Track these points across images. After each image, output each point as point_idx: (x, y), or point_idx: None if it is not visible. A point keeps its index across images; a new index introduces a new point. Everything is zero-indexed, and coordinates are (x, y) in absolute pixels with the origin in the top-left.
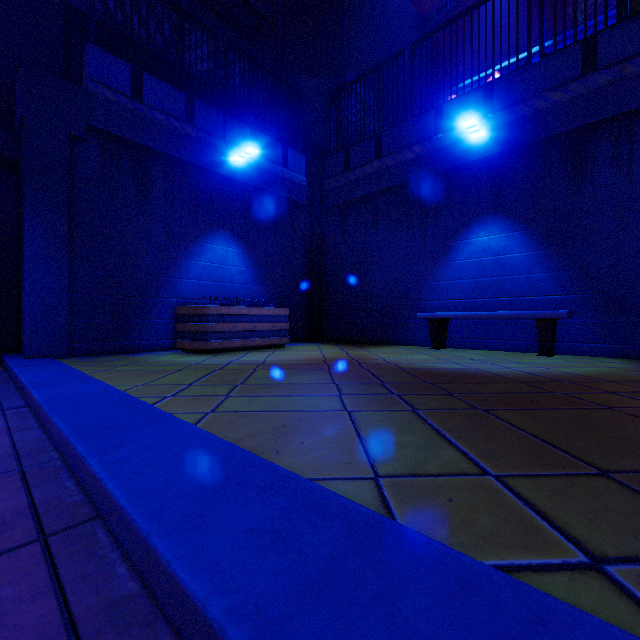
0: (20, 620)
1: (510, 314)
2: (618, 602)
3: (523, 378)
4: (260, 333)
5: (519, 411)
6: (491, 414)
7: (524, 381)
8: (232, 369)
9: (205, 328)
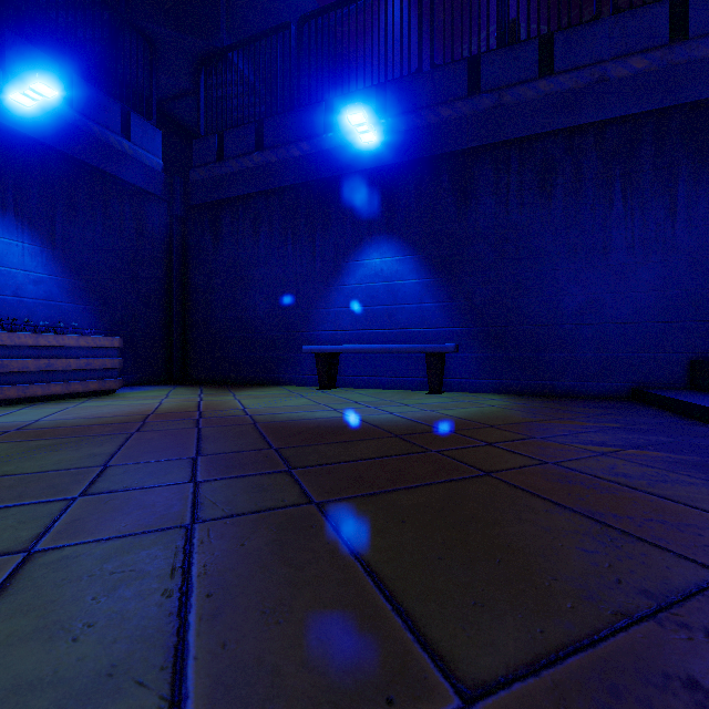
0: None
1: (401, 348)
2: None
3: (401, 428)
4: (61, 374)
5: (372, 499)
6: (325, 514)
7: (401, 434)
8: None
9: None
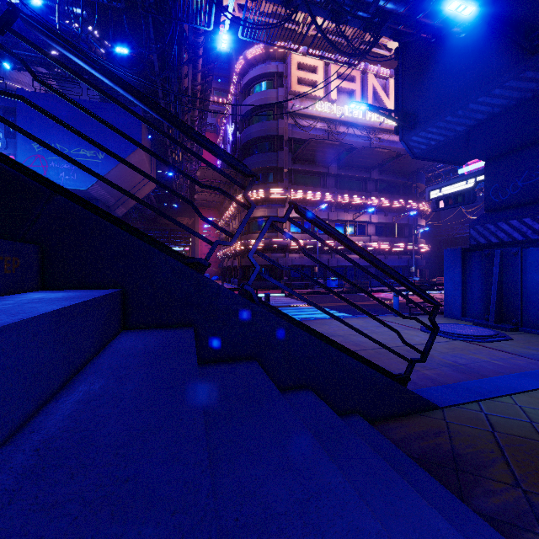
0: (466, 381)
1: None
2: (472, 409)
3: None
4: None
5: None
6: None
7: None
8: None
9: None
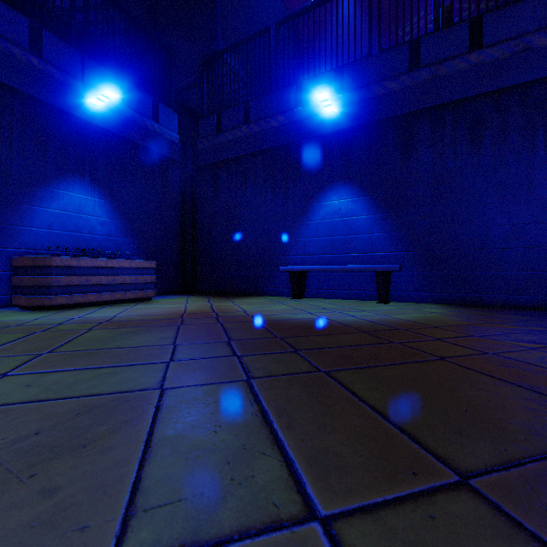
0: None
1: (356, 268)
2: None
3: (366, 327)
4: (120, 286)
5: (361, 370)
6: (333, 378)
7: (366, 330)
8: (60, 330)
9: (47, 282)
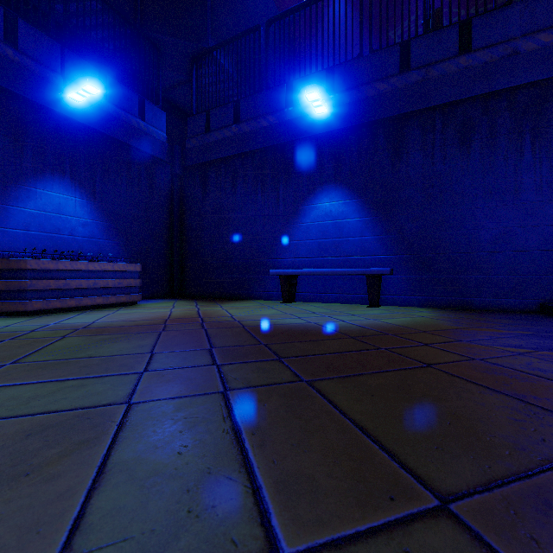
0: None
1: (346, 271)
2: None
3: (354, 332)
4: (102, 290)
5: (345, 380)
6: (315, 388)
7: (354, 336)
8: (30, 338)
9: (21, 286)
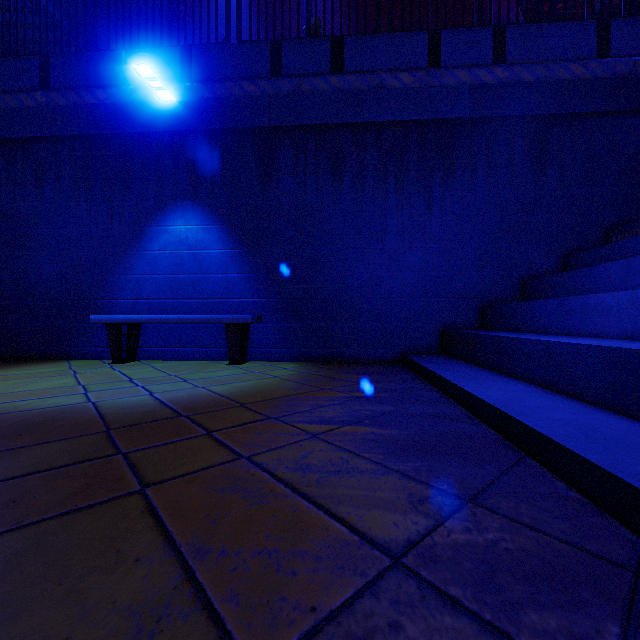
0: None
1: (200, 318)
2: None
3: (130, 417)
4: None
5: None
6: None
7: (118, 426)
8: None
9: None
